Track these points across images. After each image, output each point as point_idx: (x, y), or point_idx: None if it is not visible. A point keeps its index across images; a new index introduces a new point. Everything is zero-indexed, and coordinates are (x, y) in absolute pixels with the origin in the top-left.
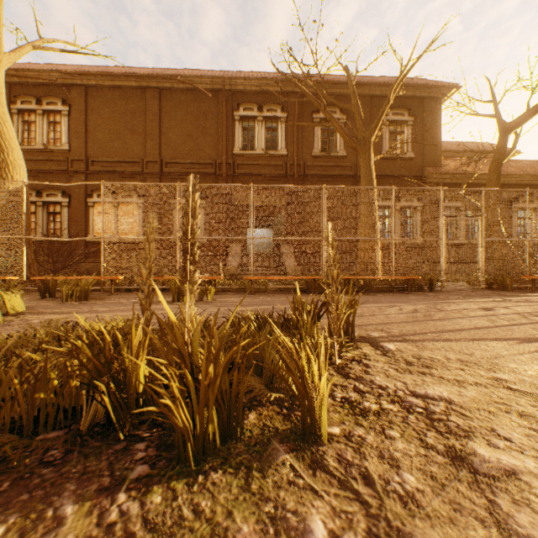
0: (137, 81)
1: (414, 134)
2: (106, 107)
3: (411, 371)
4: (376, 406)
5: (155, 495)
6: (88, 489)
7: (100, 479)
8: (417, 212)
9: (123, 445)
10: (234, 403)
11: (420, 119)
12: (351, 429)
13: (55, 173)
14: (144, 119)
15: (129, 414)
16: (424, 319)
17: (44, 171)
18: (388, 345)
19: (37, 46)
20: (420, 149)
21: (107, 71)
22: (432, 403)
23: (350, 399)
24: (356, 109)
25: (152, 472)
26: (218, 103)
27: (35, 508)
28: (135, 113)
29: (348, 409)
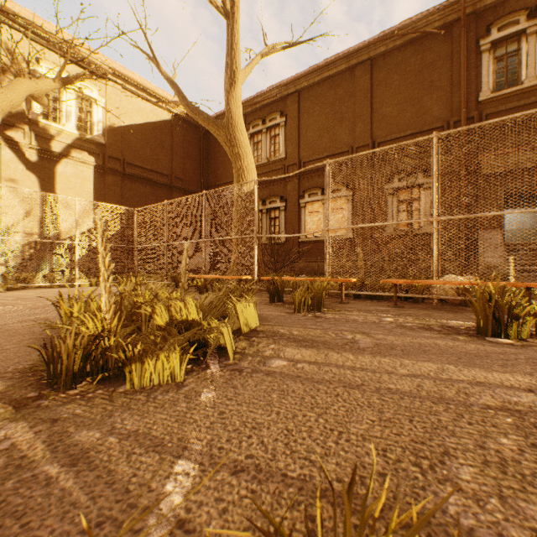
0: (345, 63)
1: None
2: (315, 104)
3: None
4: None
5: None
6: None
7: None
8: None
9: None
10: None
11: None
12: None
13: (274, 182)
14: (352, 102)
15: None
16: None
17: (267, 182)
18: None
19: (263, 54)
20: None
21: (316, 66)
22: None
23: None
24: None
25: None
26: (452, 41)
27: None
28: (343, 99)
29: None
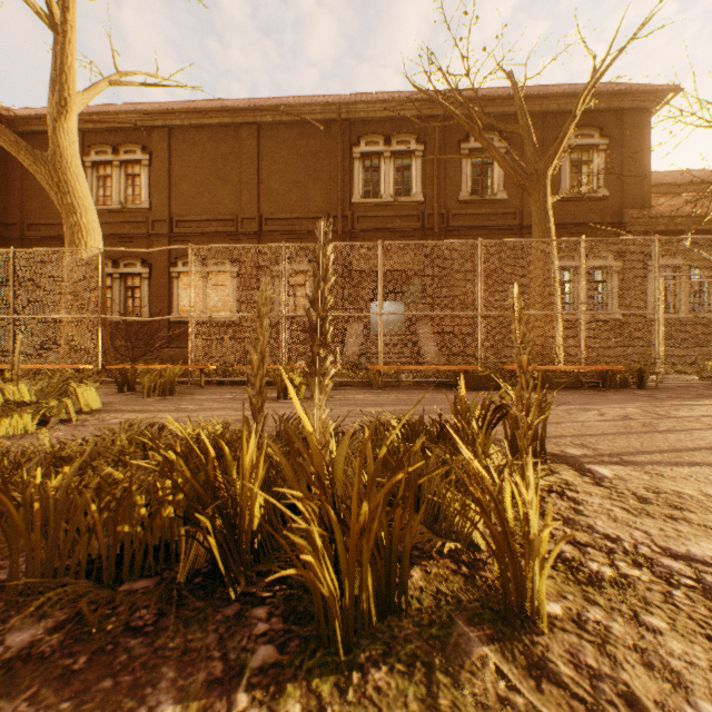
0: (230, 117)
1: (608, 163)
2: (193, 152)
3: (650, 512)
4: (611, 570)
5: (291, 701)
6: (193, 680)
7: (208, 664)
8: (613, 274)
9: (236, 610)
10: (395, 558)
11: (618, 141)
12: (581, 610)
13: (133, 238)
14: (238, 165)
15: (240, 561)
16: (644, 429)
17: (122, 236)
18: (599, 468)
19: (113, 82)
20: (618, 183)
21: (194, 106)
22: (706, 570)
23: (564, 556)
24: (524, 131)
25: (281, 658)
26: (332, 138)
27: (122, 704)
28: (228, 158)
29: (565, 573)
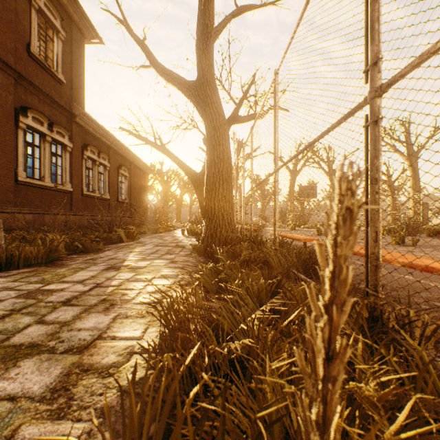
0: None
1: (64, 55)
2: None
3: None
4: None
5: None
6: None
7: None
8: (67, 152)
9: None
10: None
11: (69, 43)
12: None
13: None
14: None
15: None
16: None
17: None
18: None
19: None
20: (69, 78)
21: None
22: None
23: None
24: None
25: None
26: None
27: None
28: None
29: None
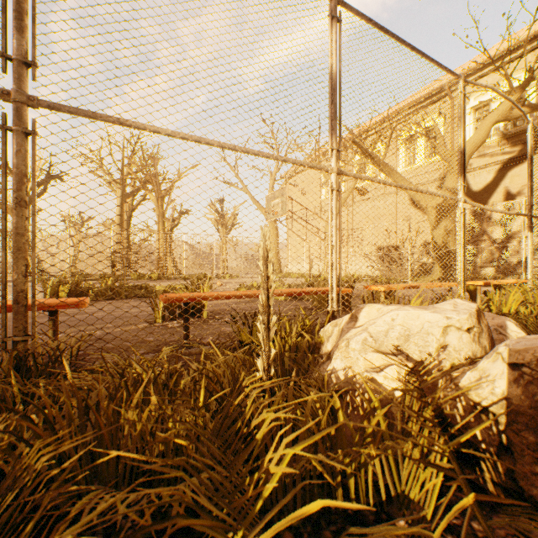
0: None
1: None
2: None
3: None
4: None
5: None
6: None
7: None
8: None
9: None
10: None
11: None
12: None
13: None
14: None
15: None
16: None
17: None
18: None
19: None
20: None
21: None
22: None
23: None
24: None
25: None
26: None
27: None
28: None
29: None
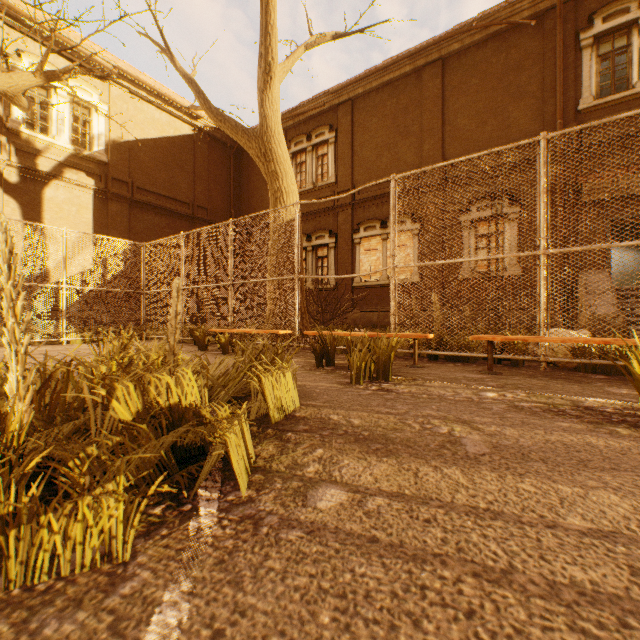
0: (411, 64)
1: None
2: (373, 116)
3: None
4: None
5: None
6: None
7: None
8: None
9: None
10: None
11: None
12: None
13: (322, 212)
14: (419, 113)
15: None
16: None
17: (313, 213)
18: None
19: (308, 45)
20: None
21: (374, 68)
22: None
23: None
24: None
25: None
26: (545, 34)
27: None
28: (408, 109)
29: None
